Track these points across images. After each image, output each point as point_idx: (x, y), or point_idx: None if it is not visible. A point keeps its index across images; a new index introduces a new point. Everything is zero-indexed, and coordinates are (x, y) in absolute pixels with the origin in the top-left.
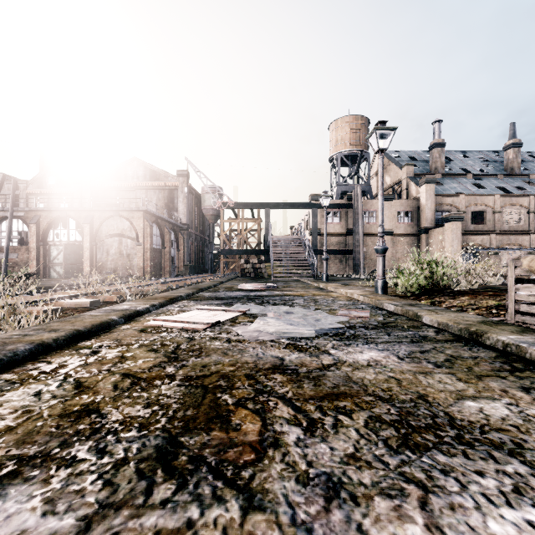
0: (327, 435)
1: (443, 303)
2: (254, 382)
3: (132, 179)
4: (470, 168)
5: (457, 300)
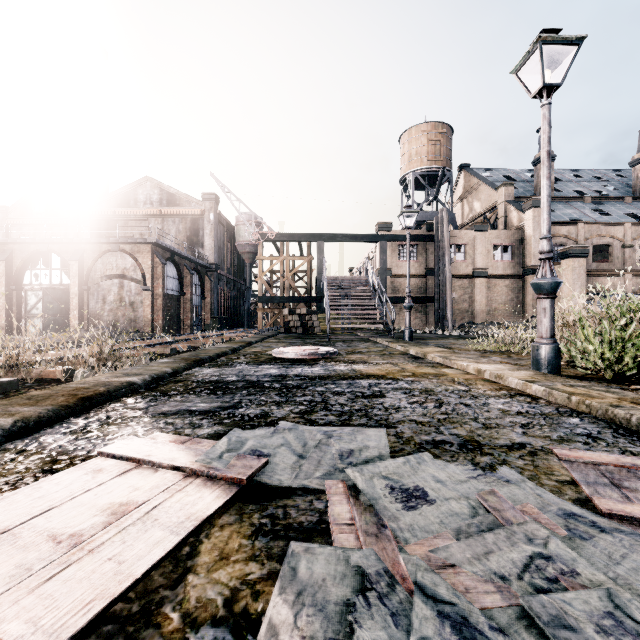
0: None
1: None
2: None
3: (144, 205)
4: (586, 190)
5: None
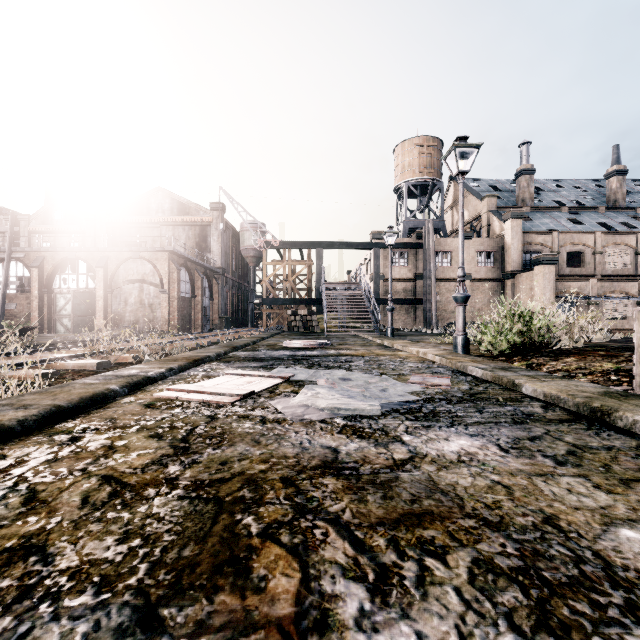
0: (409, 604)
1: (543, 365)
2: (294, 491)
3: (156, 213)
4: (564, 200)
5: (561, 362)
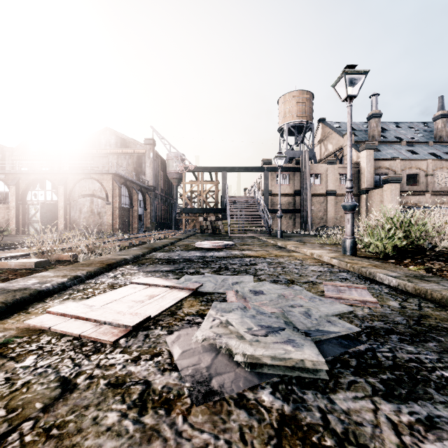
0: None
1: (446, 271)
2: None
3: (105, 146)
4: (403, 136)
5: None
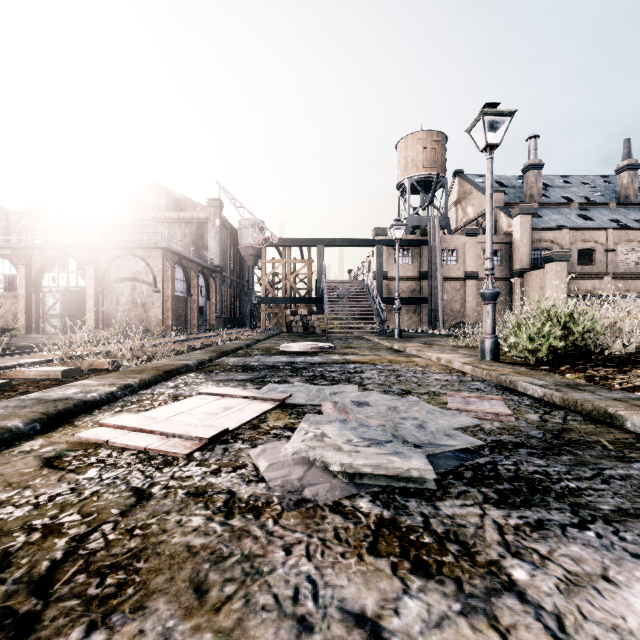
0: None
1: (611, 379)
2: None
3: (151, 210)
4: (573, 196)
5: (634, 375)
